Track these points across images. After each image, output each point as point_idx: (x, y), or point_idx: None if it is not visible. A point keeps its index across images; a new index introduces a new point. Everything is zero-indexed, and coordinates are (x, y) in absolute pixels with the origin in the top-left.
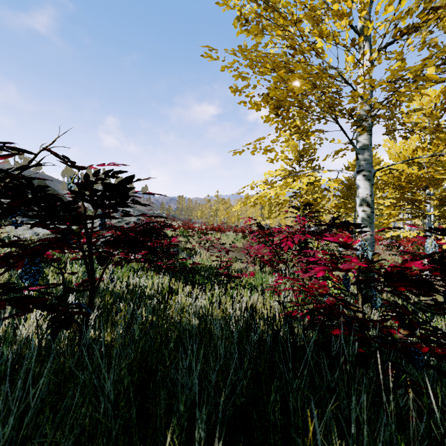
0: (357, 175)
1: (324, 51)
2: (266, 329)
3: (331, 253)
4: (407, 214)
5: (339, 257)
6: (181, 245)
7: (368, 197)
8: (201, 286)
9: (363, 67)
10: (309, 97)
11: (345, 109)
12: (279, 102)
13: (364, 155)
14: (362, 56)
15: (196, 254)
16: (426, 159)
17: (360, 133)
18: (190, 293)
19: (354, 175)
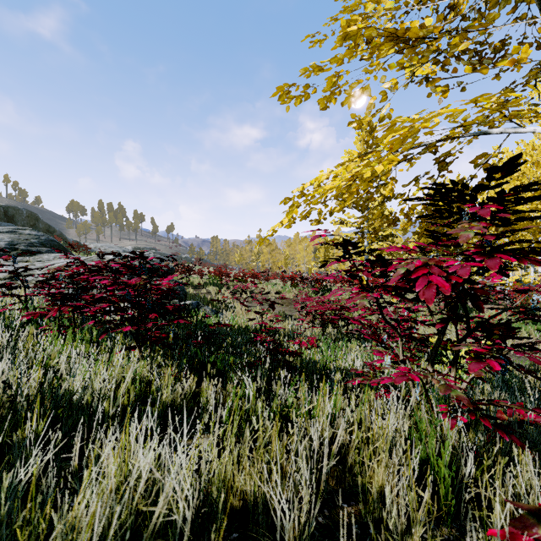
0: None
1: None
2: None
3: None
4: None
5: None
6: (209, 296)
7: None
8: (220, 373)
9: None
10: None
11: None
12: None
13: None
14: None
15: (228, 309)
16: None
17: None
18: (194, 392)
19: None
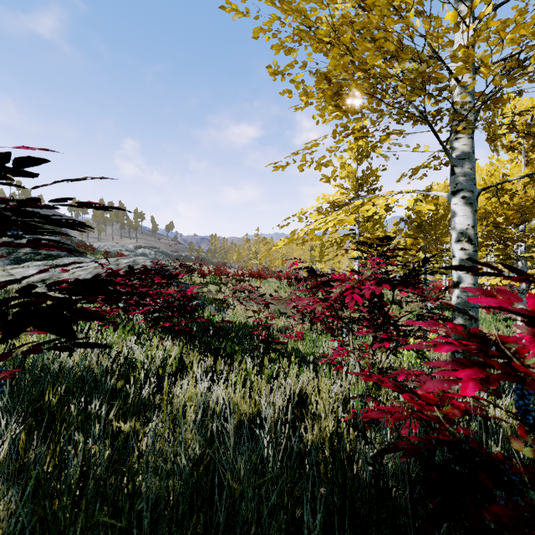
0: (452, 197)
1: (409, 5)
2: (323, 437)
3: (474, 330)
4: (489, 257)
5: (500, 343)
6: (211, 295)
7: (469, 229)
8: (228, 356)
9: (468, 31)
10: (388, 72)
11: (446, 87)
12: (342, 81)
13: (463, 168)
14: (468, 11)
15: (228, 307)
16: (518, 186)
17: (461, 133)
18: (211, 368)
19: (447, 197)
